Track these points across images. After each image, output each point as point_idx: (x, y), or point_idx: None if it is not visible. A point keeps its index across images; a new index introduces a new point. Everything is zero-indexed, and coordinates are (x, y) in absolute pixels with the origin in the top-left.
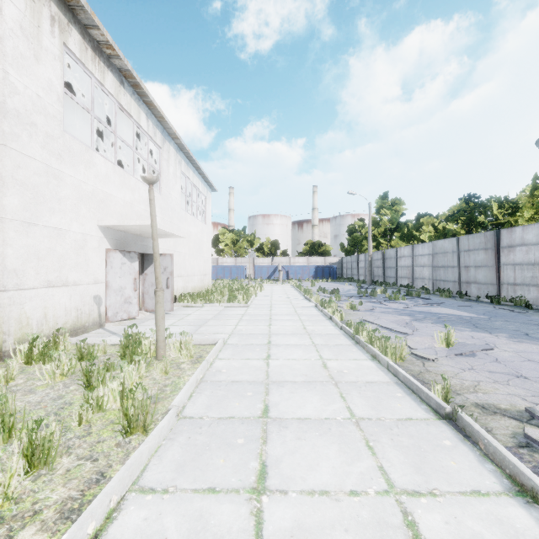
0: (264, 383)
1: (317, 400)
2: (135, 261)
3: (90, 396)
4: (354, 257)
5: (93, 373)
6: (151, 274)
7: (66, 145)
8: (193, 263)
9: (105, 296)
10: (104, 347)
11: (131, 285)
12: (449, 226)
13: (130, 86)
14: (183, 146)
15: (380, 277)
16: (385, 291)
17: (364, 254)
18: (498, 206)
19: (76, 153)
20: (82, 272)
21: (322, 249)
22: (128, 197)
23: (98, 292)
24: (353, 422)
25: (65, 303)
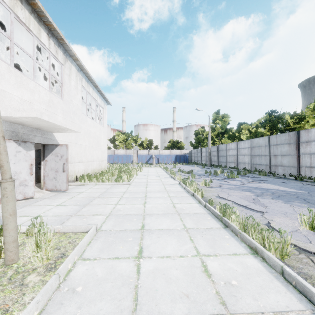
0: None
1: None
2: (31, 150)
3: None
4: (198, 149)
5: None
6: (50, 160)
7: None
8: (92, 152)
9: None
10: None
11: (27, 170)
12: (260, 130)
13: (29, 4)
14: (82, 67)
15: (215, 162)
16: (223, 171)
17: (205, 148)
18: (289, 118)
19: None
20: None
21: (179, 145)
22: (26, 96)
23: None
24: None
25: None
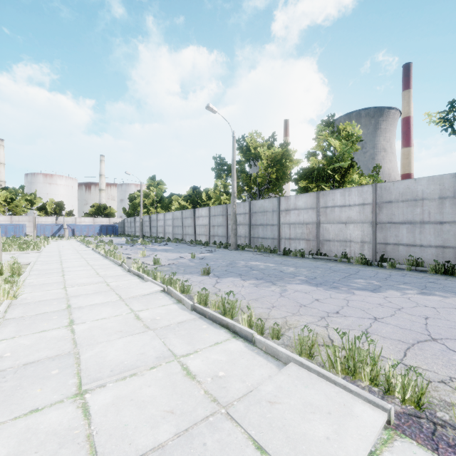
0: (61, 268)
1: (82, 268)
2: None
3: None
4: (132, 218)
5: None
6: None
7: None
8: None
9: None
10: None
11: None
12: (183, 203)
13: None
14: None
15: (148, 233)
16: (143, 241)
17: (139, 217)
18: (206, 195)
19: None
20: None
21: (108, 211)
22: None
23: None
24: (93, 269)
25: None
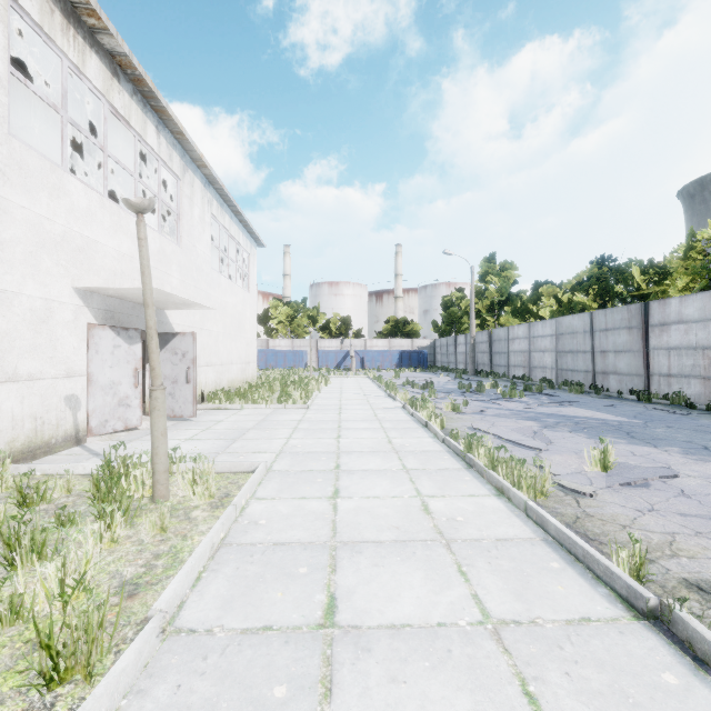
0: (329, 546)
1: (421, 581)
2: (136, 343)
3: (12, 584)
4: (450, 339)
5: (23, 540)
6: (163, 362)
7: (13, 157)
8: (230, 346)
9: (86, 395)
10: (67, 481)
11: (130, 378)
12: (577, 298)
13: (130, 81)
14: (214, 178)
15: (485, 366)
16: (495, 385)
17: (464, 335)
18: (640, 272)
19: (32, 172)
20: (43, 359)
21: (409, 329)
22: (126, 247)
23: (74, 390)
24: (489, 632)
25: (12, 409)
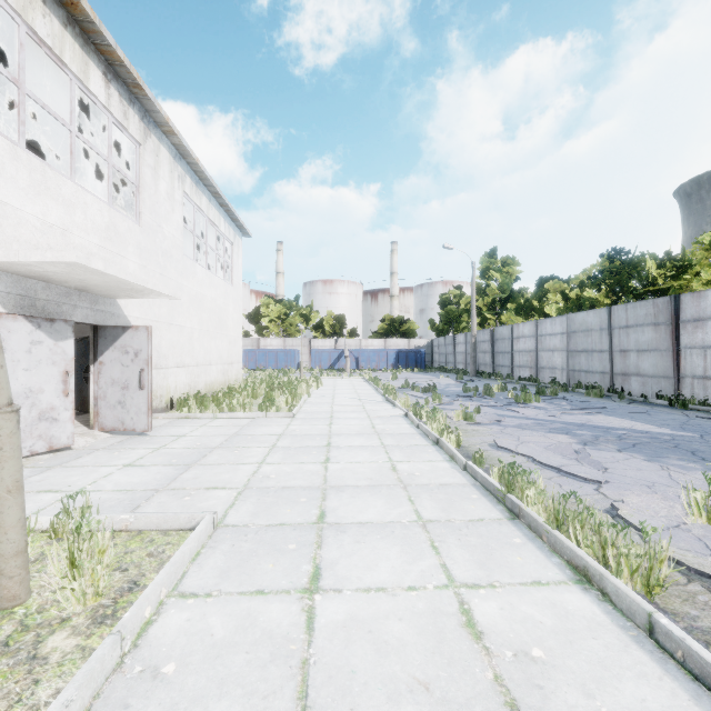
0: None
1: None
2: (66, 338)
3: None
4: (449, 338)
5: None
6: (110, 362)
7: None
8: (208, 344)
9: None
10: None
11: (57, 384)
12: (588, 294)
13: (62, 6)
14: (185, 149)
15: (487, 366)
16: (504, 388)
17: (464, 334)
18: (656, 266)
19: None
20: None
21: (406, 328)
22: (55, 216)
23: None
24: None
25: None
